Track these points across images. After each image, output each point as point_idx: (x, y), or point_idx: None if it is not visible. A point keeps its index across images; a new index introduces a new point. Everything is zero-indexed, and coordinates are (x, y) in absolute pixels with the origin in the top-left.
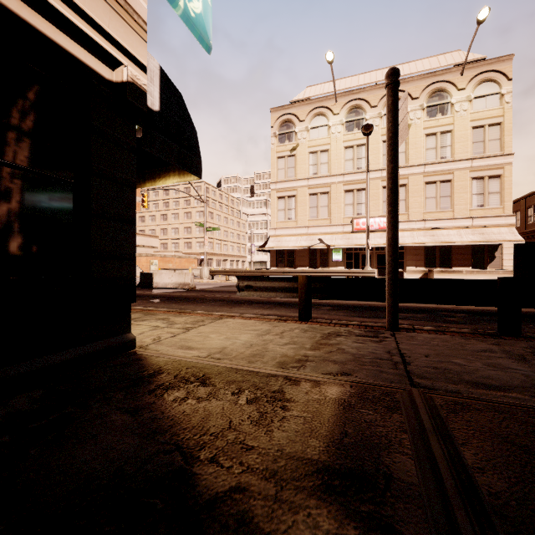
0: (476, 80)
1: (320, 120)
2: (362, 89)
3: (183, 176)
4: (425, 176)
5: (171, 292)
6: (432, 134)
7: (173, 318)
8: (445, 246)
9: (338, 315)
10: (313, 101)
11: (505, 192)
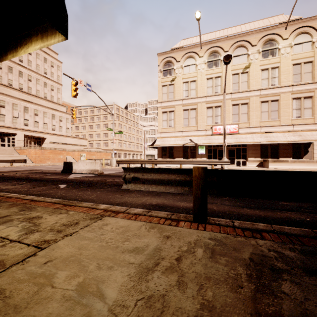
0: (295, 33)
1: (190, 61)
2: (218, 40)
3: (46, 39)
4: (261, 97)
5: (83, 176)
6: (265, 69)
7: (46, 216)
8: (274, 144)
9: (225, 205)
10: (186, 48)
11: (315, 108)
